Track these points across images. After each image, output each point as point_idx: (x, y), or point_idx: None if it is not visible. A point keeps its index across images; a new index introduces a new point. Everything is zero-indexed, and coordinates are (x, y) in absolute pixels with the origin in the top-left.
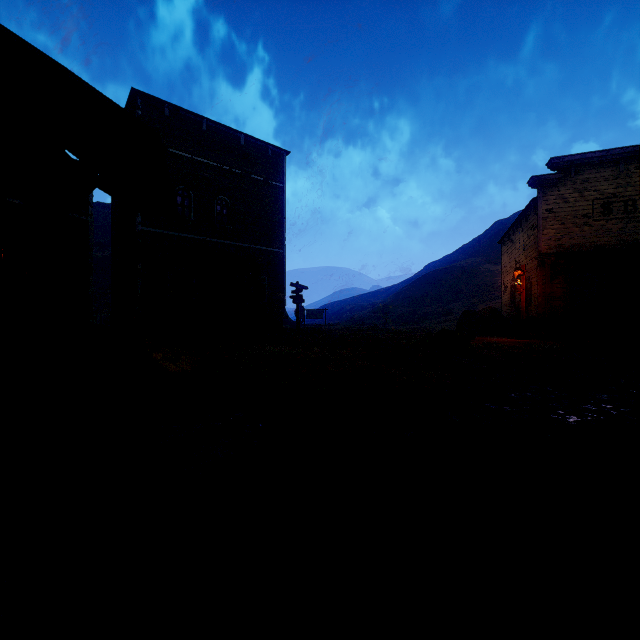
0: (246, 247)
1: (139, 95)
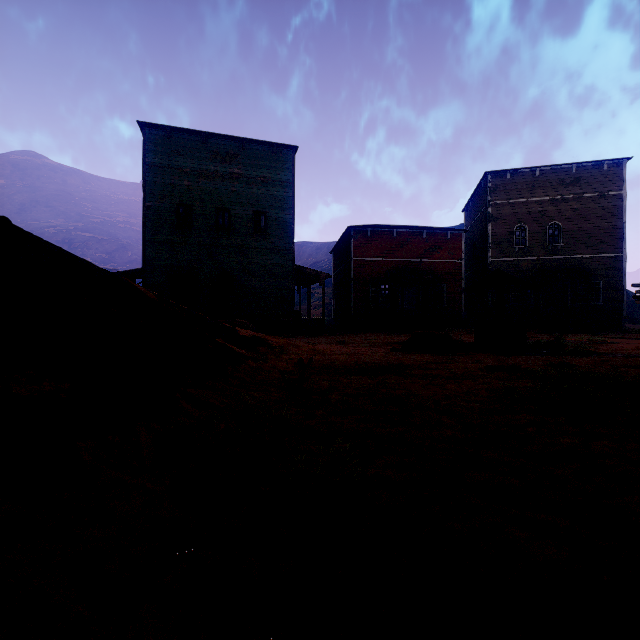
0: (577, 258)
1: (489, 174)
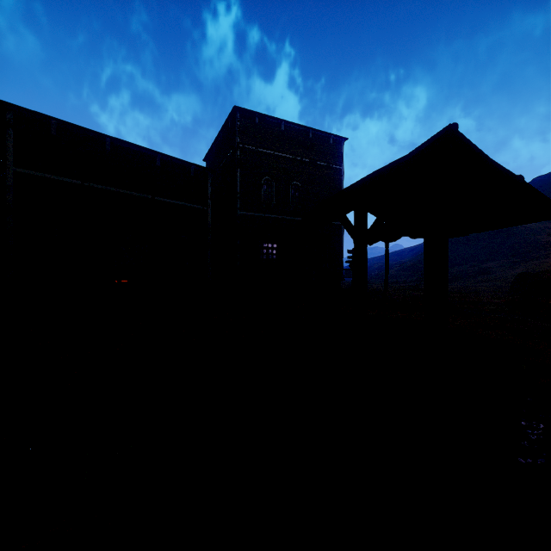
0: None
1: (238, 110)
